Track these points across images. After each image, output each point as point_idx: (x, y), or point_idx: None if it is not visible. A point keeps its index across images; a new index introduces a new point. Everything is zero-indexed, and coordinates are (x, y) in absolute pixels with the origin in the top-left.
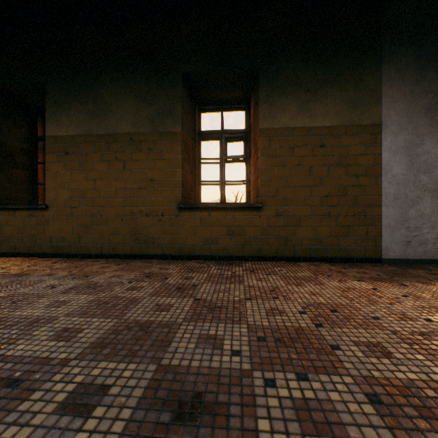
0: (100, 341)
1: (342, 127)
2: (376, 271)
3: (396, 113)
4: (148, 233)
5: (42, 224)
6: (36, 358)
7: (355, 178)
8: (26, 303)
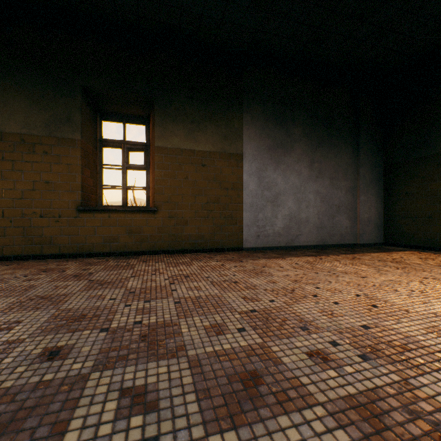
0: (7, 307)
1: (217, 153)
2: (234, 255)
3: (251, 148)
4: (43, 233)
5: None
6: None
7: (226, 191)
8: None
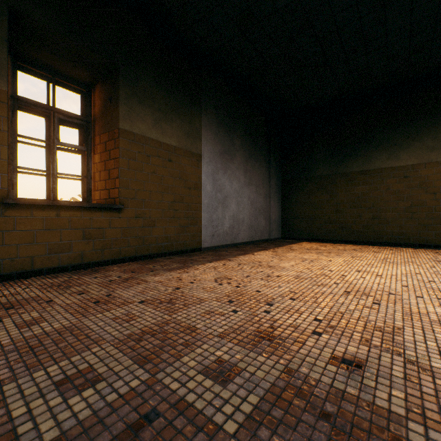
0: (138, 358)
1: (182, 150)
2: (208, 255)
3: (208, 150)
4: None
5: None
6: (106, 407)
7: (189, 190)
8: None
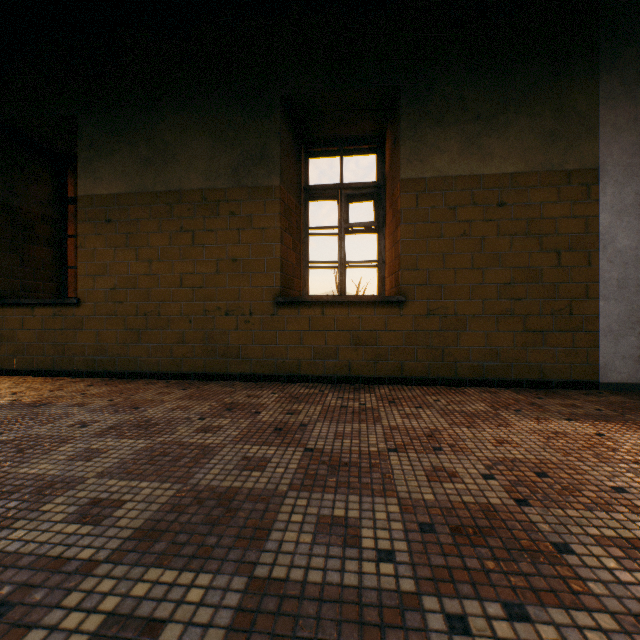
0: (150, 525)
1: (533, 174)
2: (593, 403)
3: (622, 151)
4: (229, 340)
5: (73, 327)
6: (41, 557)
7: (554, 255)
8: (39, 452)
